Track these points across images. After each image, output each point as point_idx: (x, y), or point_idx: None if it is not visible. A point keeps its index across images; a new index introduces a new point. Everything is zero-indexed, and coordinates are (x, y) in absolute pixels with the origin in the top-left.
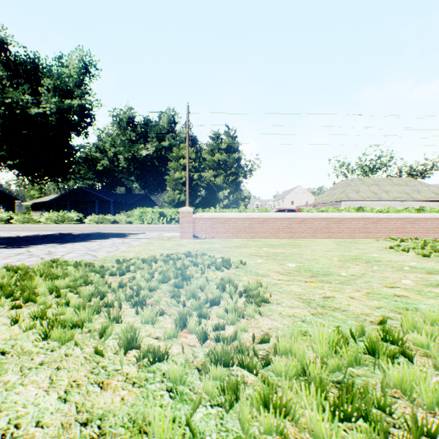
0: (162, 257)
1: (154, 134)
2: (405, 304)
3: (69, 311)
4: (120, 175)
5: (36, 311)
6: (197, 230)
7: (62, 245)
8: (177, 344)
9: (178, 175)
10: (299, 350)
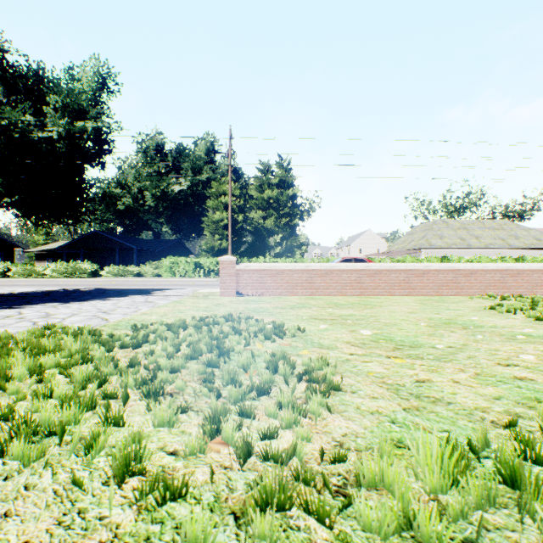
0: (194, 322)
1: (189, 166)
2: (534, 392)
3: (46, 407)
4: (146, 216)
5: (1, 406)
6: (242, 285)
7: (66, 305)
8: (204, 465)
9: (218, 217)
10: (396, 481)
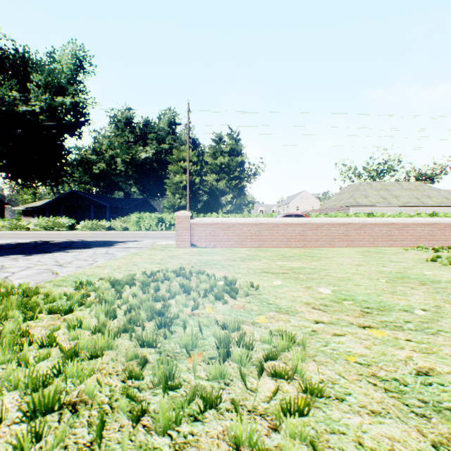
0: (143, 277)
1: (154, 136)
2: None
3: None
4: (117, 178)
5: None
6: (196, 238)
7: (28, 257)
8: None
9: (178, 179)
10: None
